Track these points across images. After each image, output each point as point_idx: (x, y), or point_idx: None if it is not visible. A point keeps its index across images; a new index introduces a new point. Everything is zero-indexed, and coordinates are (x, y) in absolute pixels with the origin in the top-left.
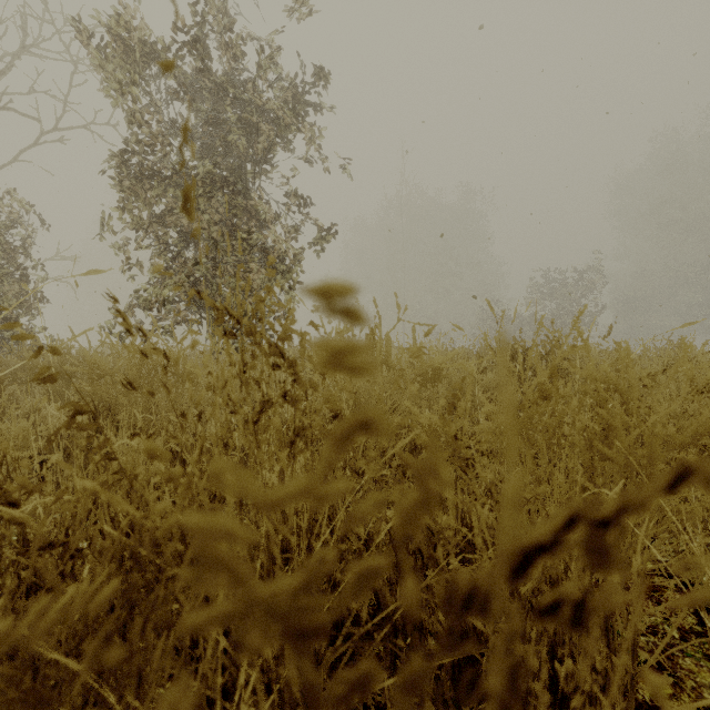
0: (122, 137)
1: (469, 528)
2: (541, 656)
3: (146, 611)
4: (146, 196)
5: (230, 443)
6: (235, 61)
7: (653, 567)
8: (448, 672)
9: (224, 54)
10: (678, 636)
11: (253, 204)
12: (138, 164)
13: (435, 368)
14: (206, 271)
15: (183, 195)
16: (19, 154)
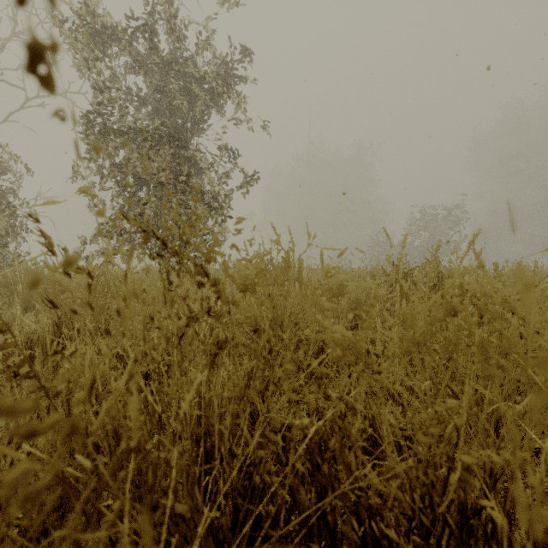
0: (90, 102)
1: (371, 423)
2: None
3: None
4: (108, 149)
5: (155, 357)
6: (178, 42)
7: None
8: None
9: (169, 36)
10: None
11: (193, 155)
12: (101, 123)
13: (339, 285)
14: (156, 207)
15: (31, 50)
16: (8, 116)
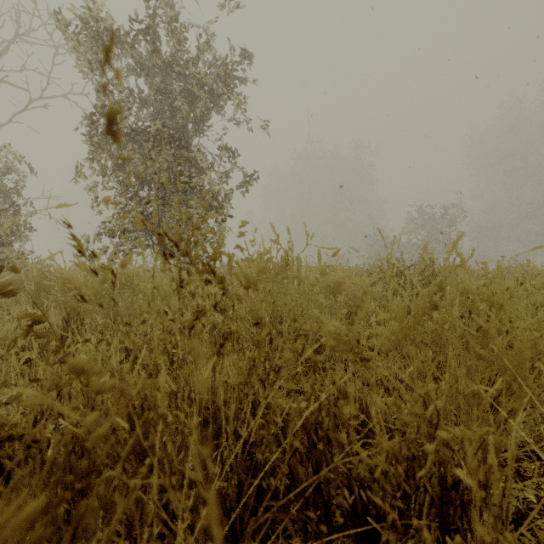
0: (92, 103)
1: (365, 412)
2: (431, 526)
3: (77, 518)
4: (111, 149)
5: (168, 346)
6: (179, 44)
7: (523, 450)
8: (352, 539)
9: (171, 39)
10: (536, 501)
11: (193, 155)
12: (104, 124)
13: (336, 283)
14: (157, 207)
15: (109, 117)
16: (13, 117)
